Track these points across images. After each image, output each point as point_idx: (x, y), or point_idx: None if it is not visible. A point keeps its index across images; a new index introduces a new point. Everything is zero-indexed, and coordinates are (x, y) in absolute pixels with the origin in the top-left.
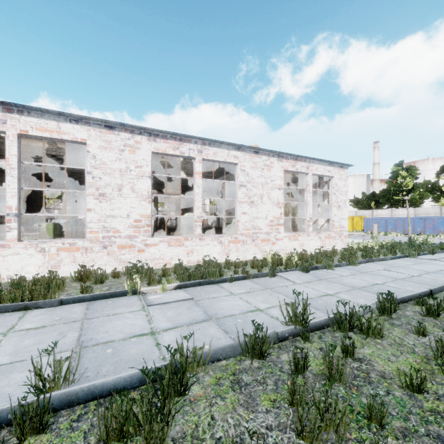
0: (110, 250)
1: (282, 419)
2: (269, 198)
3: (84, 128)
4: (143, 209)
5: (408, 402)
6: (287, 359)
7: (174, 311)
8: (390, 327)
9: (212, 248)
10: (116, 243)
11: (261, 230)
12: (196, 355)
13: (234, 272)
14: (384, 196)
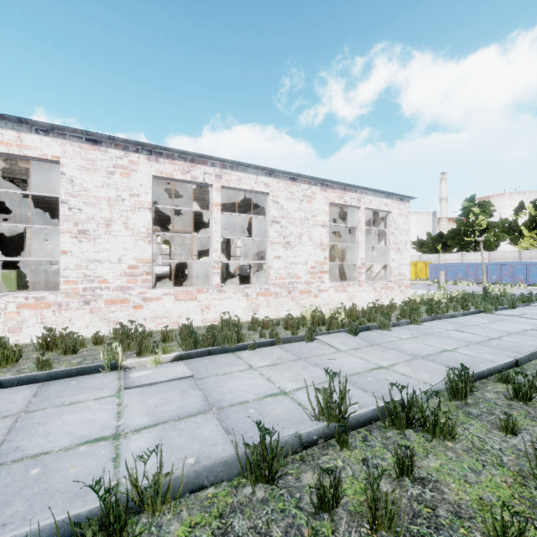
0: (94, 307)
1: None
2: (310, 237)
3: (57, 142)
4: (140, 252)
5: None
6: (311, 481)
7: (160, 398)
8: (465, 418)
9: (235, 302)
10: (102, 297)
11: (300, 279)
12: (160, 486)
13: (259, 336)
14: (453, 238)
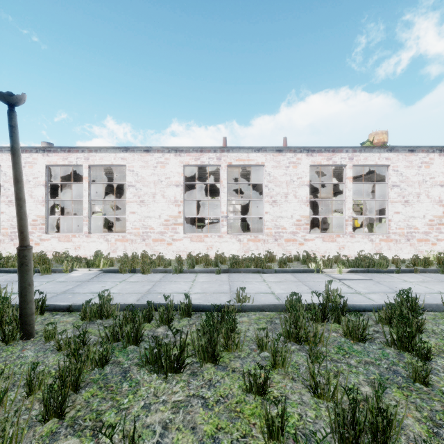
0: (279, 242)
1: None
2: (428, 196)
3: (263, 155)
4: (302, 211)
5: None
6: None
7: (363, 285)
8: None
9: (362, 245)
10: (283, 237)
11: (418, 230)
12: None
13: (395, 267)
14: None
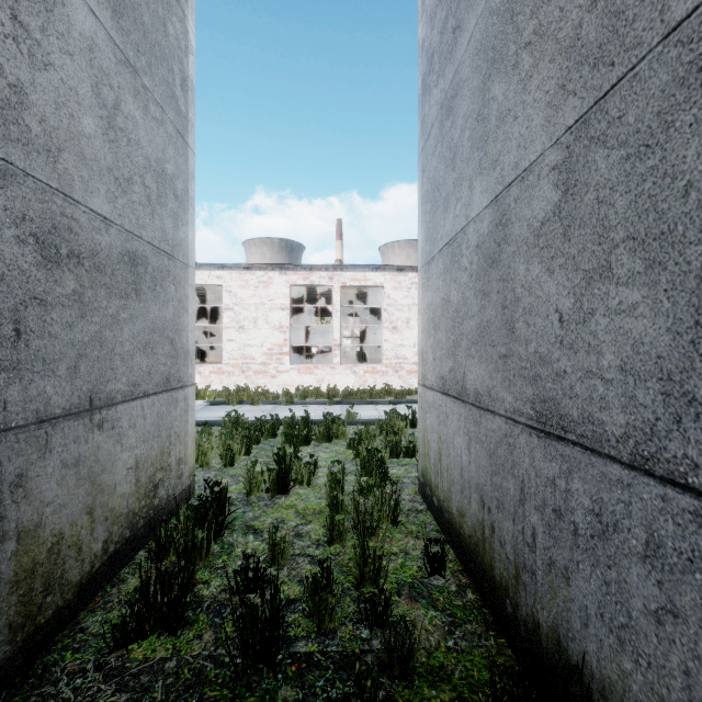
0: (400, 375)
1: None
2: None
3: (382, 274)
4: None
5: None
6: None
7: None
8: None
9: None
10: (405, 369)
11: None
12: None
13: None
14: None
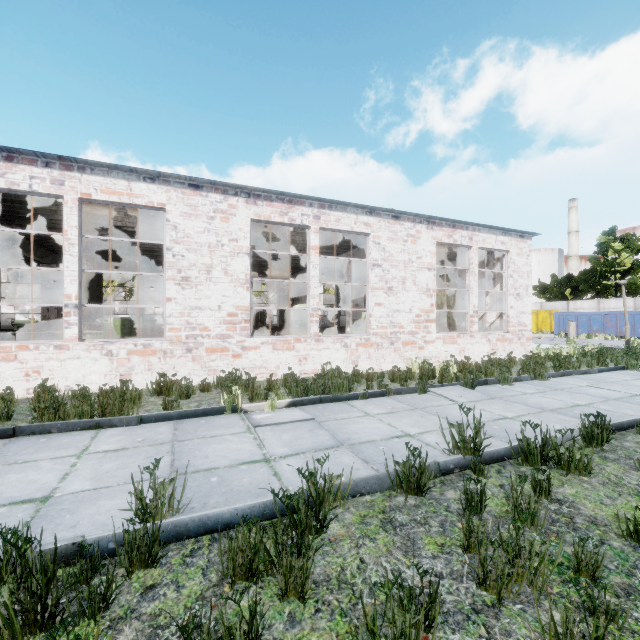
0: (196, 355)
1: (455, 566)
2: (414, 282)
3: (163, 189)
4: (239, 299)
5: (632, 555)
6: (455, 496)
7: (291, 434)
8: (601, 461)
9: (334, 353)
10: (203, 345)
11: (403, 329)
12: (333, 485)
13: (366, 387)
14: (586, 280)
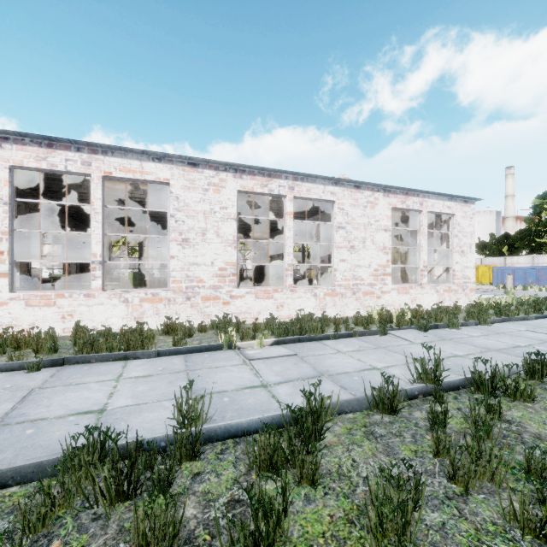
0: (194, 302)
1: (428, 467)
2: (373, 241)
3: (167, 167)
4: (228, 256)
5: None
6: (421, 416)
7: (280, 366)
8: (542, 391)
9: (305, 301)
10: (199, 294)
11: (364, 281)
12: (324, 404)
13: (335, 329)
14: (522, 239)
